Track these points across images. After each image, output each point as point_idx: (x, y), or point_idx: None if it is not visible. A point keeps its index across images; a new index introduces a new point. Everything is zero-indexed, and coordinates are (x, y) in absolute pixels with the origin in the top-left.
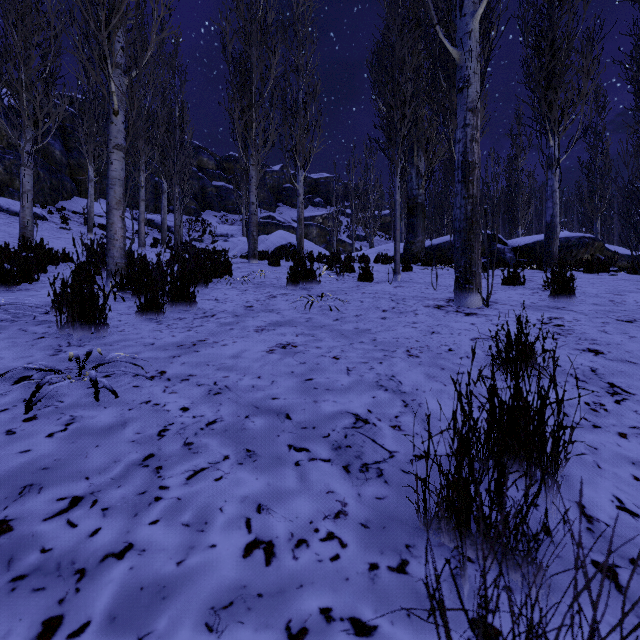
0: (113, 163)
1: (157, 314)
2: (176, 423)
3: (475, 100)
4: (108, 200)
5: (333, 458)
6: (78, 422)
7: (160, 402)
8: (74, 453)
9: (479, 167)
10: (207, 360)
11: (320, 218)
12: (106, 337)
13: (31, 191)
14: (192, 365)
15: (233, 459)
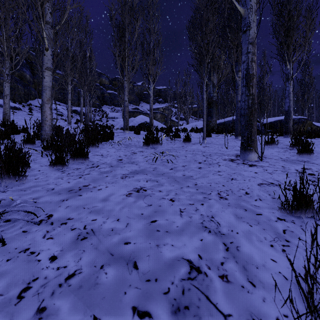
0: (45, 77)
1: (63, 166)
2: (40, 278)
3: (254, 37)
4: (42, 98)
5: None
6: None
7: (36, 250)
8: None
9: (256, 77)
10: (85, 203)
11: (161, 109)
12: (24, 184)
13: (9, 95)
14: (73, 208)
15: None
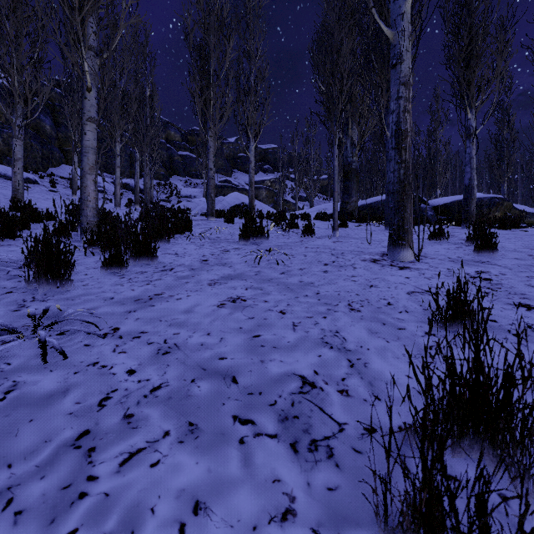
0: (86, 133)
1: (120, 268)
2: (120, 389)
3: (407, 75)
4: (82, 166)
5: (280, 433)
6: (19, 389)
7: (107, 364)
8: (4, 430)
9: (411, 135)
10: (160, 315)
11: (269, 182)
12: (70, 291)
13: (22, 159)
14: (145, 321)
15: (173, 436)
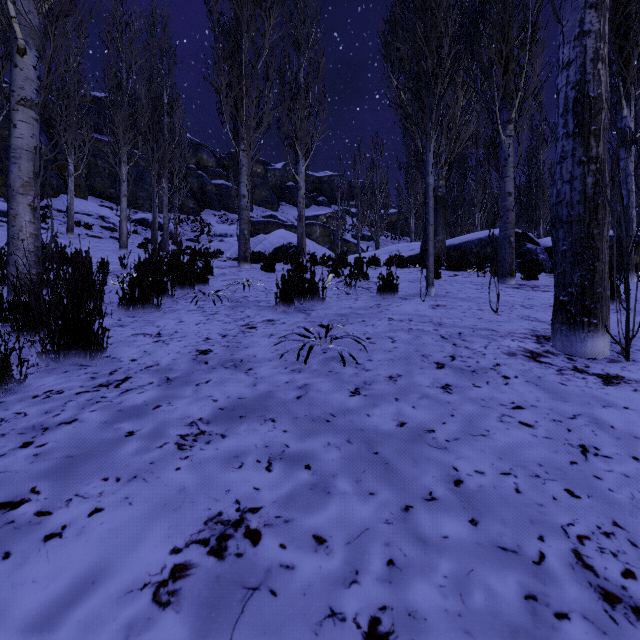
0: (17, 126)
1: None
2: None
3: None
4: (9, 181)
5: None
6: None
7: None
8: None
9: (607, 108)
10: None
11: (324, 217)
12: None
13: None
14: None
15: None
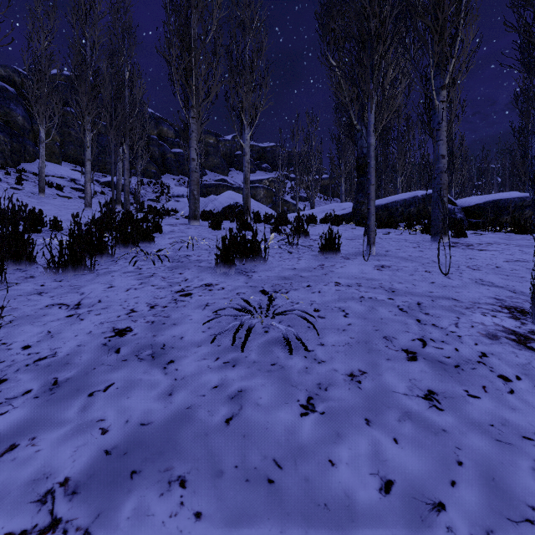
0: None
1: None
2: None
3: None
4: None
5: None
6: None
7: None
8: None
9: None
10: None
11: (267, 181)
12: None
13: None
14: None
15: None
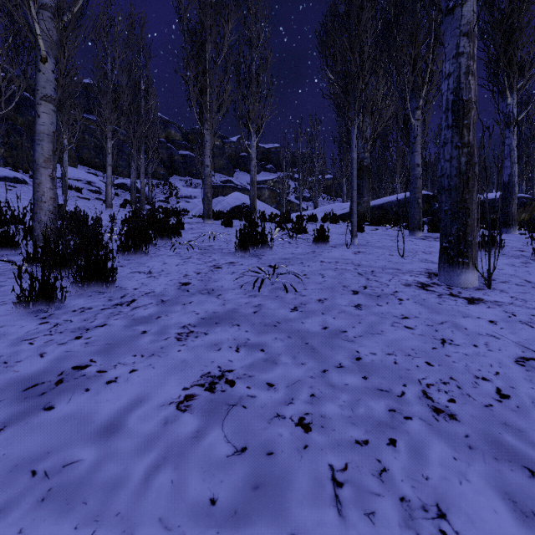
0: (40, 116)
1: (48, 304)
2: None
3: (471, 21)
4: (35, 157)
5: None
6: None
7: None
8: None
9: (476, 107)
10: (45, 448)
11: (271, 182)
12: None
13: None
14: None
15: None
